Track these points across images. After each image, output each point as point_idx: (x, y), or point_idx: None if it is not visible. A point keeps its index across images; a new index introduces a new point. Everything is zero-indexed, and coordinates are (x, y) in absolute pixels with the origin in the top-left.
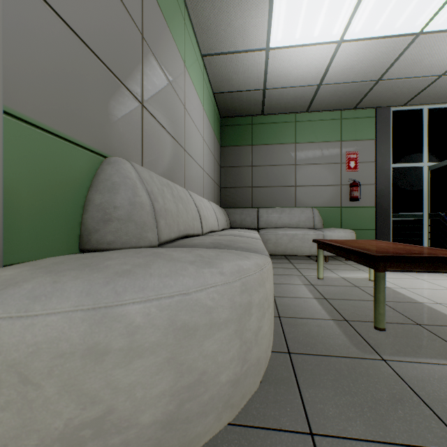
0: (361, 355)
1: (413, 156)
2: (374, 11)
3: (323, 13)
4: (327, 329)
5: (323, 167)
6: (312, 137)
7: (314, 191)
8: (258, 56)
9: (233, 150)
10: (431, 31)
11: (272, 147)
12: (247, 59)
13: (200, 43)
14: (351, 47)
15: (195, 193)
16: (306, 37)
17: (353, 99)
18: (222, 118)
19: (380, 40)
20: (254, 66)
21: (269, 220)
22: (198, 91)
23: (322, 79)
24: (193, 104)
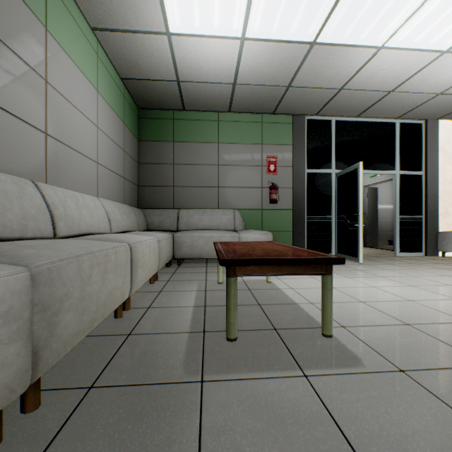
0: (181, 378)
1: (324, 163)
2: (268, 11)
3: (217, 2)
4: (172, 345)
5: (245, 169)
6: (235, 138)
7: (237, 193)
8: (160, 41)
9: (153, 145)
10: (323, 43)
11: (194, 145)
12: (148, 42)
13: (84, 12)
14: (255, 46)
15: (77, 188)
16: (206, 27)
17: (270, 103)
18: (140, 109)
19: (281, 44)
20: (159, 52)
21: (190, 222)
22: (85, 69)
23: (235, 78)
24: (72, 82)
